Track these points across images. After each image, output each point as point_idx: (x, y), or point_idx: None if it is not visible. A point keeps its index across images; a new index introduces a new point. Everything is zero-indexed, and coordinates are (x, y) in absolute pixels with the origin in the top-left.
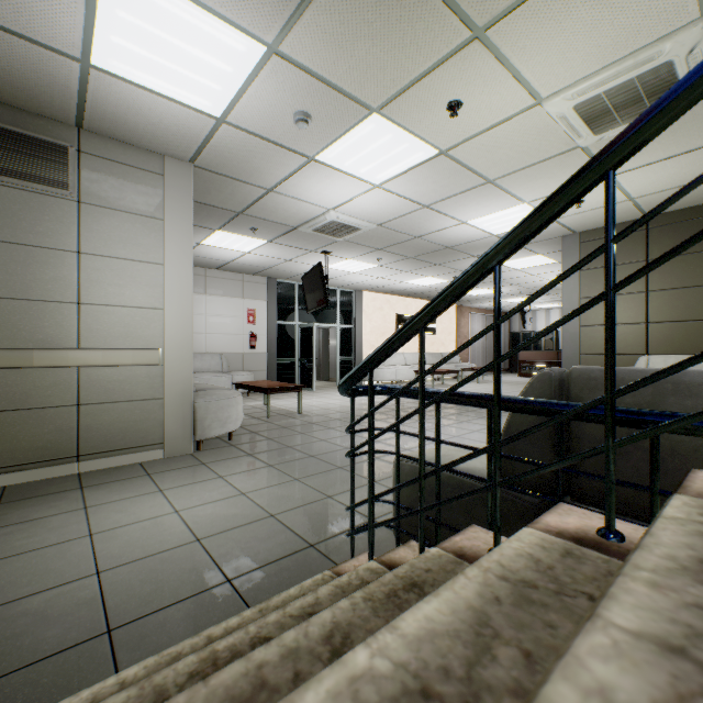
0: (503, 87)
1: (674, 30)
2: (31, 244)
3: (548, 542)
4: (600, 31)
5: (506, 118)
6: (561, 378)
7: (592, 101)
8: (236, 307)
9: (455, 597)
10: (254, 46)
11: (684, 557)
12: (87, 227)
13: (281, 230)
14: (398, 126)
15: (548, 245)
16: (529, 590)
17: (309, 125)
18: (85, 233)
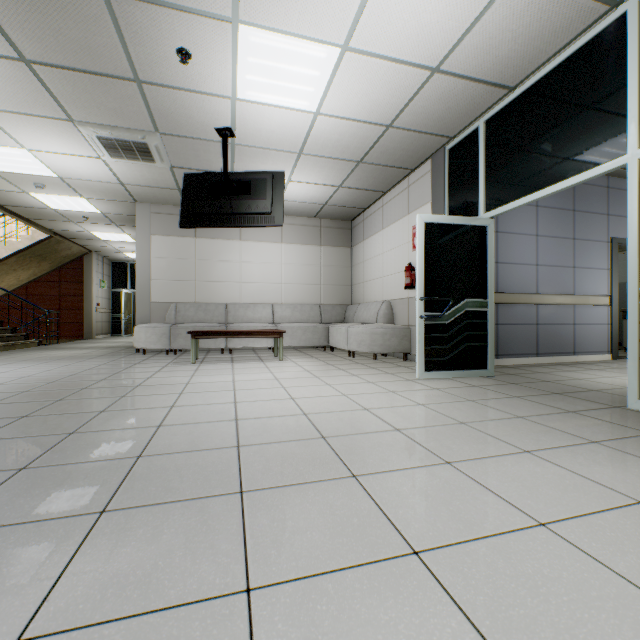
0: None
1: None
2: None
3: None
4: None
5: None
6: None
7: None
8: (403, 230)
9: None
10: (34, 195)
11: None
12: None
13: (189, 172)
14: None
15: None
16: None
17: (38, 186)
18: None
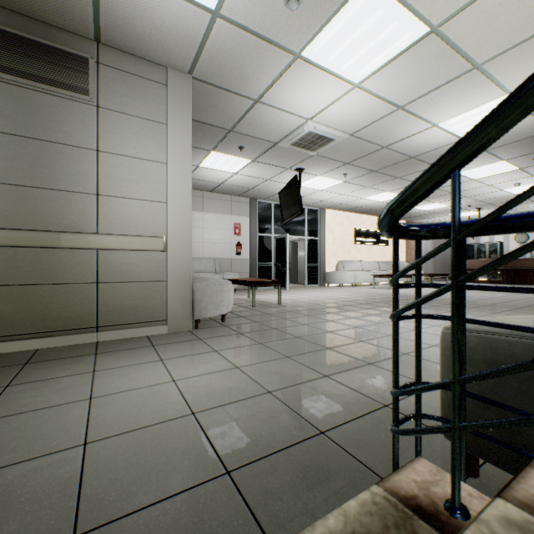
0: None
1: None
2: (59, 142)
3: None
4: None
5: None
6: None
7: None
8: (226, 221)
9: None
10: None
11: None
12: (104, 129)
13: (264, 147)
14: None
15: (516, 148)
16: None
17: (299, 6)
18: (102, 134)
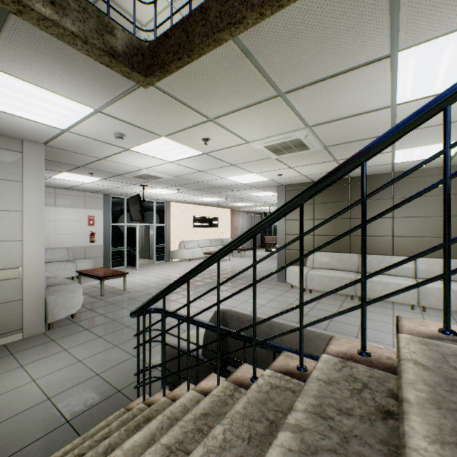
0: (229, 136)
1: (298, 129)
2: None
3: (195, 396)
4: (267, 125)
5: (234, 145)
6: (224, 313)
7: (271, 146)
8: (80, 214)
9: (148, 429)
10: (86, 108)
11: (199, 413)
12: None
13: (111, 174)
14: (177, 142)
15: (272, 188)
16: (175, 421)
17: (124, 139)
18: None
